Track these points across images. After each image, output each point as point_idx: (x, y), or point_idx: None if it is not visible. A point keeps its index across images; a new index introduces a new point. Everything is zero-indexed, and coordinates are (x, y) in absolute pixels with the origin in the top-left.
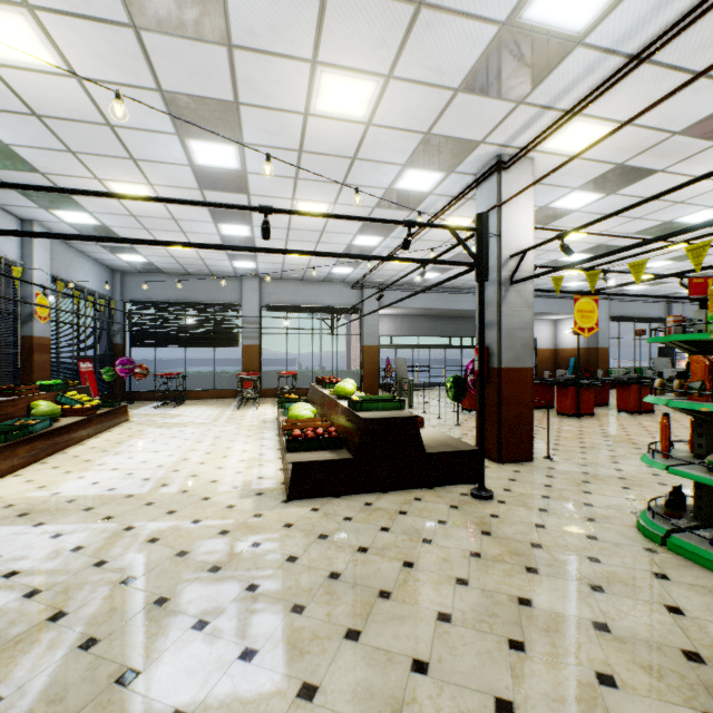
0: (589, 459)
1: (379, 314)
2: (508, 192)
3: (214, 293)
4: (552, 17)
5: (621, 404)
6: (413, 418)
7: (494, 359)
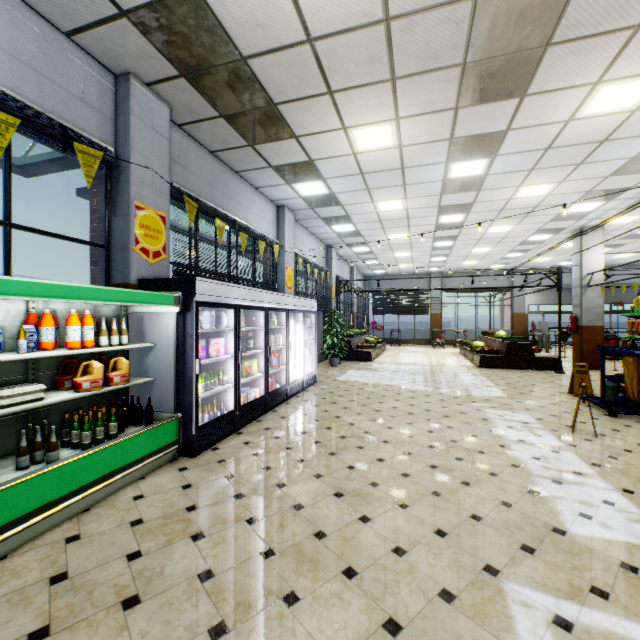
0: None
1: (527, 289)
2: (586, 244)
3: (414, 284)
4: (577, 210)
5: None
6: (529, 343)
7: (578, 321)
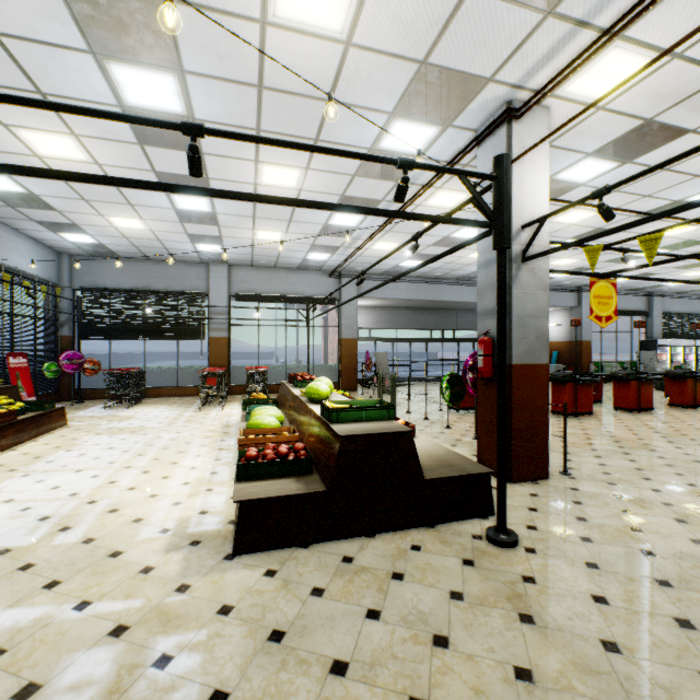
0: (614, 474)
1: (358, 306)
2: (520, 147)
3: (177, 280)
4: None
5: (618, 402)
6: (408, 433)
7: None
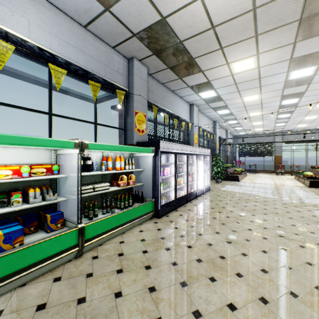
0: None
1: None
2: None
3: (263, 139)
4: None
5: None
6: None
7: None
